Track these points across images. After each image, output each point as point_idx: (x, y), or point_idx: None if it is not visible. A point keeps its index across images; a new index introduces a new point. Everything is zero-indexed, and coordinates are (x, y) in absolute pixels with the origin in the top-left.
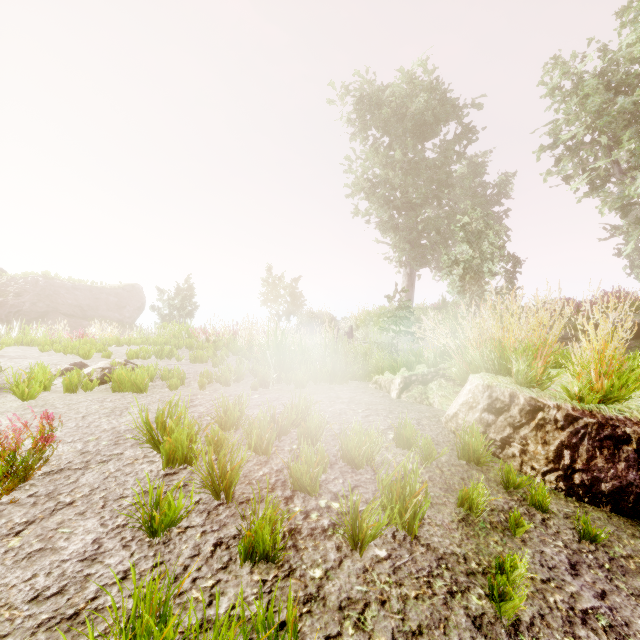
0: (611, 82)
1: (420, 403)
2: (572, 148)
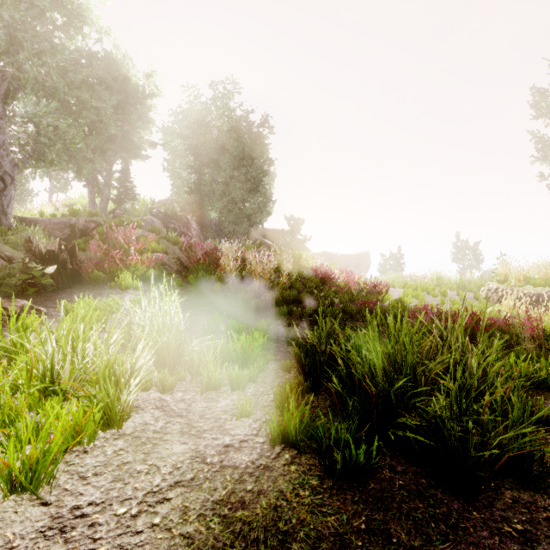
0: None
1: None
2: None
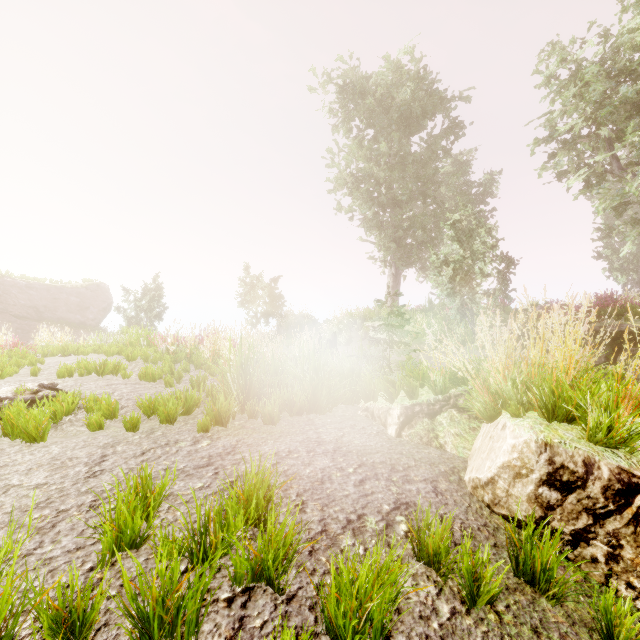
0: (613, 70)
1: (428, 445)
2: (568, 142)
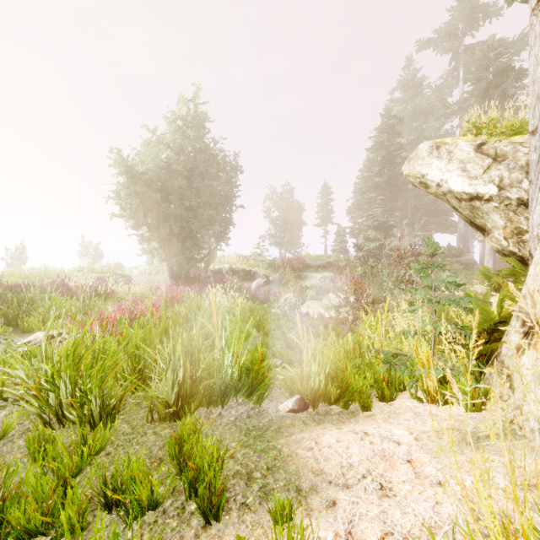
0: None
1: None
2: None
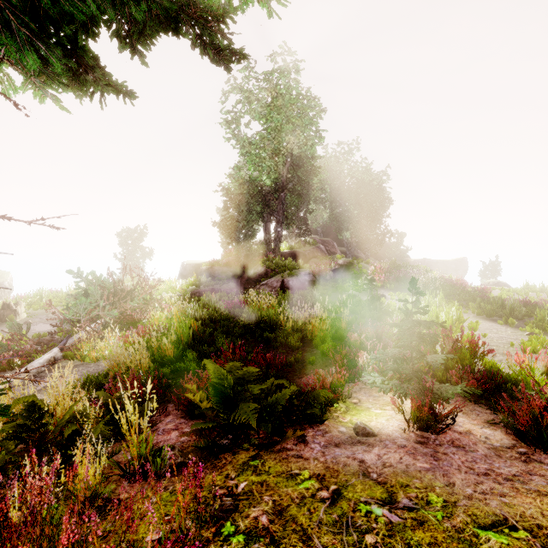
0: None
1: None
2: None
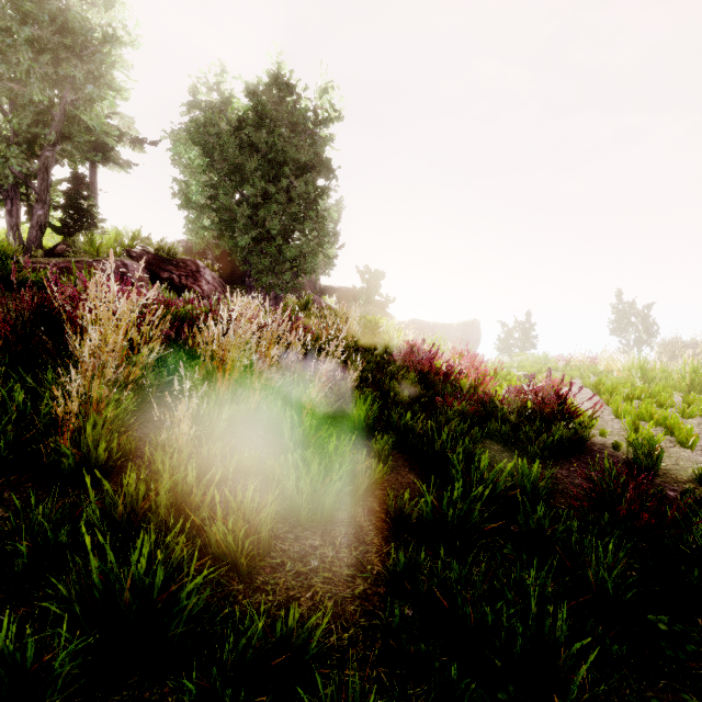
0: None
1: None
2: None
